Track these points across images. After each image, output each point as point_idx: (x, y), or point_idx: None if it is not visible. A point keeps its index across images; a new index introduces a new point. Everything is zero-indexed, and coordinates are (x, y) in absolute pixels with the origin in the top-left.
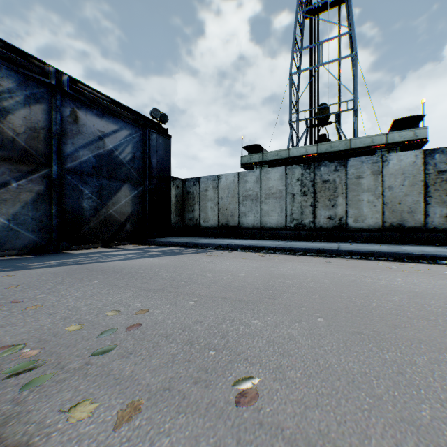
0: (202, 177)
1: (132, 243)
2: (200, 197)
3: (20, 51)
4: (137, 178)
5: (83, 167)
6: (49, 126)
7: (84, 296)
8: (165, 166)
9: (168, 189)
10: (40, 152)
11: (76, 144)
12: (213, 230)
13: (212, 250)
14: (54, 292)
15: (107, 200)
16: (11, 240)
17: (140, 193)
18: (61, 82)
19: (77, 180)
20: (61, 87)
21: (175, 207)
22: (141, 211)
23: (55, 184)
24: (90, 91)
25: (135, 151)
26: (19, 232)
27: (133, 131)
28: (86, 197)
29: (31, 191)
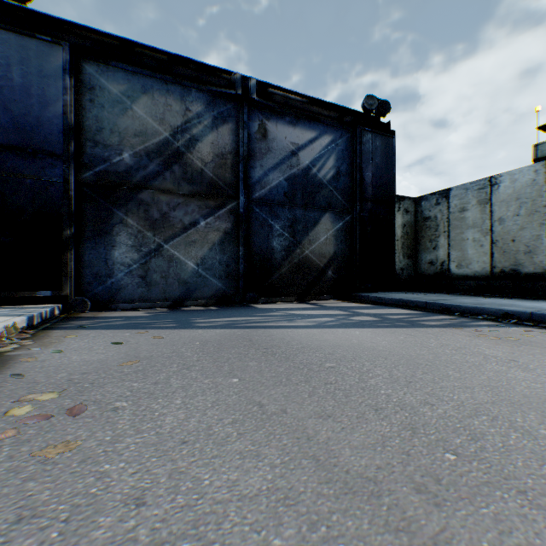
0: (453, 187)
1: (335, 298)
2: (450, 223)
3: (208, 68)
4: (342, 203)
5: (272, 196)
6: (235, 149)
7: (170, 435)
8: (384, 181)
9: (390, 216)
10: (226, 182)
11: (264, 167)
12: (478, 281)
13: (490, 323)
14: (147, 398)
15: (302, 236)
16: (199, 288)
17: (346, 225)
18: (247, 90)
19: (266, 213)
20: (248, 96)
21: (402, 243)
22: (348, 252)
23: (242, 220)
24: (281, 94)
25: (340, 164)
26: (207, 279)
27: (337, 136)
28: (276, 234)
29: (218, 229)
